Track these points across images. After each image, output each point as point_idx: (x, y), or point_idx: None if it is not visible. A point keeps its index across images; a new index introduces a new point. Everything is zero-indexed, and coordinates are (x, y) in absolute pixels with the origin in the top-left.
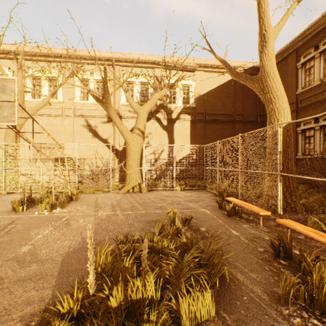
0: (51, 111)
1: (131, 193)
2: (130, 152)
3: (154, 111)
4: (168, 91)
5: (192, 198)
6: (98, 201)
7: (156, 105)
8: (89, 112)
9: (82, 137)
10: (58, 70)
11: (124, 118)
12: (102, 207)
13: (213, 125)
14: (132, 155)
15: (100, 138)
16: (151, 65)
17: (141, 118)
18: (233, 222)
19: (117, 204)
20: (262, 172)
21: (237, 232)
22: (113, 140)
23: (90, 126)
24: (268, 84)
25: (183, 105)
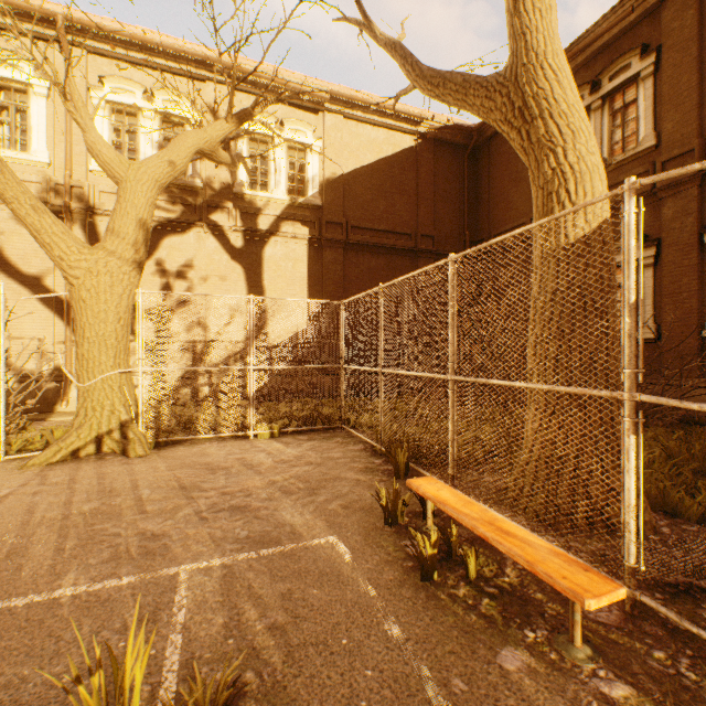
0: None
1: (84, 461)
2: (81, 314)
3: (205, 205)
4: (233, 130)
5: (299, 470)
6: None
7: (211, 187)
8: None
9: None
10: None
11: (104, 215)
12: None
13: (367, 257)
14: (93, 325)
15: (14, 271)
16: (193, 70)
17: (130, 199)
18: (453, 636)
19: None
20: (544, 389)
21: None
22: (63, 280)
23: None
24: (540, 91)
25: (290, 198)
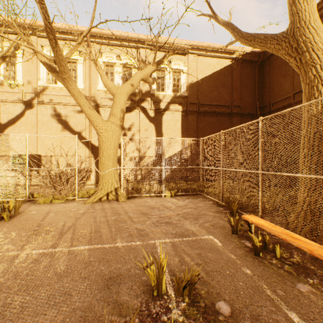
0: (7, 96)
1: (104, 202)
2: (102, 146)
3: (139, 100)
4: (154, 69)
5: (187, 210)
6: (45, 219)
7: (141, 92)
8: (58, 99)
9: (49, 129)
10: (1, 32)
11: (102, 107)
12: (43, 233)
13: (208, 118)
14: (106, 151)
15: (72, 130)
16: (134, 44)
17: (118, 101)
18: (274, 276)
19: (72, 225)
20: (312, 177)
21: (305, 320)
22: (88, 133)
23: (59, 115)
24: (306, 39)
25: (173, 93)
